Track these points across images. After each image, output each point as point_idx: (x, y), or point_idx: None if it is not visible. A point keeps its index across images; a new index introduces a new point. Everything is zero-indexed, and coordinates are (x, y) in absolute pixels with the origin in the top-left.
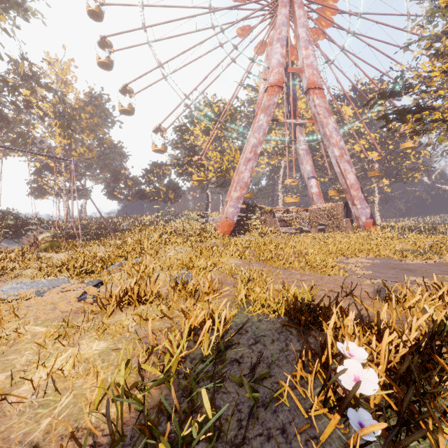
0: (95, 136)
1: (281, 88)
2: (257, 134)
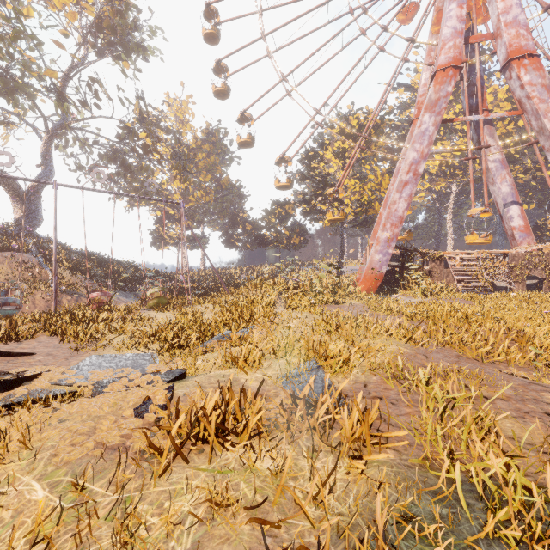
0: (212, 177)
1: (458, 69)
2: (419, 145)
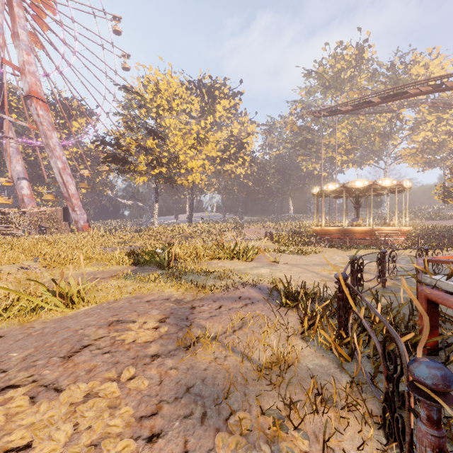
0: None
1: None
2: None
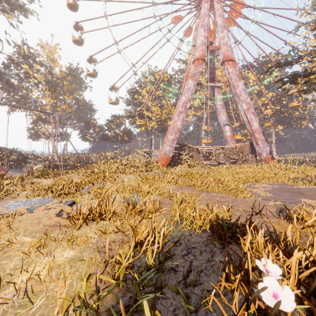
0: (73, 97)
1: (204, 61)
2: (187, 94)
